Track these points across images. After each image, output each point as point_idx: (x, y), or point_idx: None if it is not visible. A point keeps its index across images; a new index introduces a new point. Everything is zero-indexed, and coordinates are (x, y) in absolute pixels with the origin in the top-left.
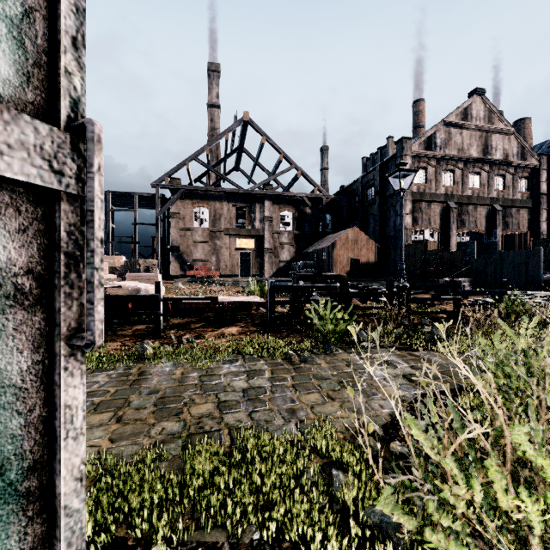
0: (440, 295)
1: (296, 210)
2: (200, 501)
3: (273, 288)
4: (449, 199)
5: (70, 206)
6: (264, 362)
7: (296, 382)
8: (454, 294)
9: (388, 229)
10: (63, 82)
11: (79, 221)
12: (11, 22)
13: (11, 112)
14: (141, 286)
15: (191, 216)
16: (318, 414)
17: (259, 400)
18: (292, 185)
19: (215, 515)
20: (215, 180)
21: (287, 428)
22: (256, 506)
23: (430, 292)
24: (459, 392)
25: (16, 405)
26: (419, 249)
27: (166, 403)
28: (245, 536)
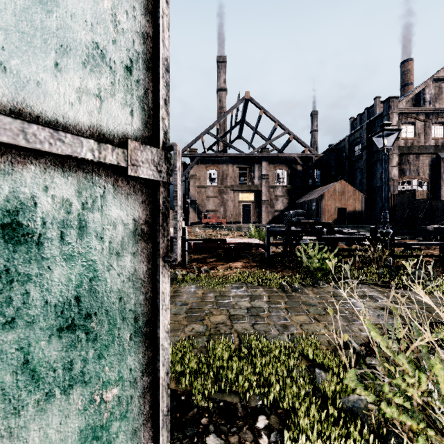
0: (428, 240)
1: (289, 168)
2: (220, 375)
3: (270, 232)
4: (439, 150)
5: (164, 188)
6: (262, 289)
7: (288, 306)
8: (440, 240)
9: (374, 181)
10: (161, 124)
11: (167, 195)
12: (140, 99)
13: (143, 145)
14: (170, 230)
15: (204, 177)
16: (305, 330)
17: (259, 316)
18: (285, 147)
19: (230, 385)
20: (222, 148)
21: (281, 337)
22: (258, 384)
23: (417, 238)
24: (437, 325)
25: (142, 289)
26: (407, 198)
27: (193, 312)
28: (251, 401)
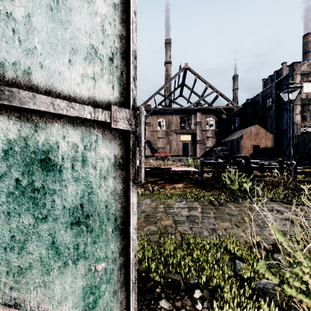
0: None
1: (216, 116)
2: (168, 261)
3: (202, 163)
4: None
5: (133, 135)
6: (197, 203)
7: (216, 215)
8: None
9: (281, 125)
10: (131, 93)
11: (135, 140)
12: (118, 78)
13: (120, 108)
14: None
15: (156, 124)
16: (229, 233)
17: (195, 222)
18: (214, 102)
19: (175, 268)
20: (168, 103)
21: (211, 237)
22: (195, 268)
23: None
24: None
25: (119, 200)
26: (307, 138)
27: (149, 218)
28: (190, 279)
